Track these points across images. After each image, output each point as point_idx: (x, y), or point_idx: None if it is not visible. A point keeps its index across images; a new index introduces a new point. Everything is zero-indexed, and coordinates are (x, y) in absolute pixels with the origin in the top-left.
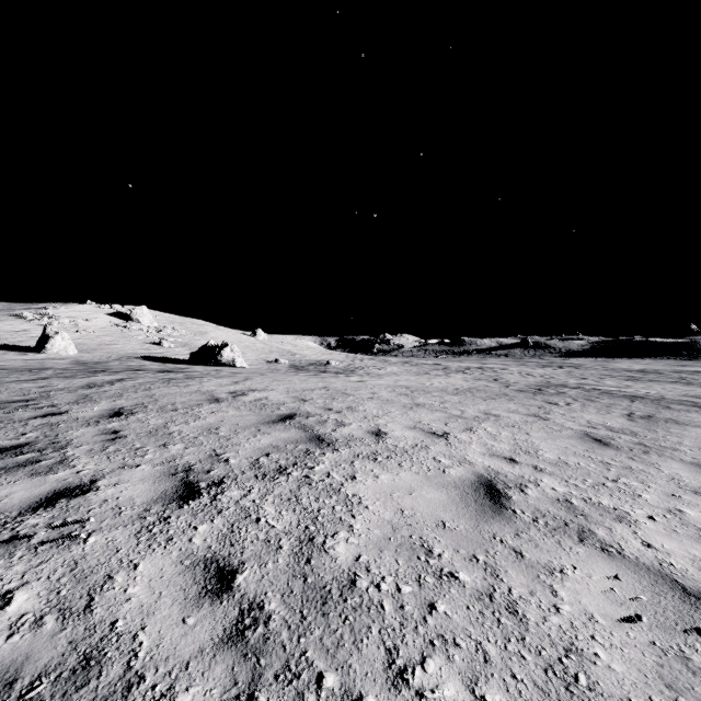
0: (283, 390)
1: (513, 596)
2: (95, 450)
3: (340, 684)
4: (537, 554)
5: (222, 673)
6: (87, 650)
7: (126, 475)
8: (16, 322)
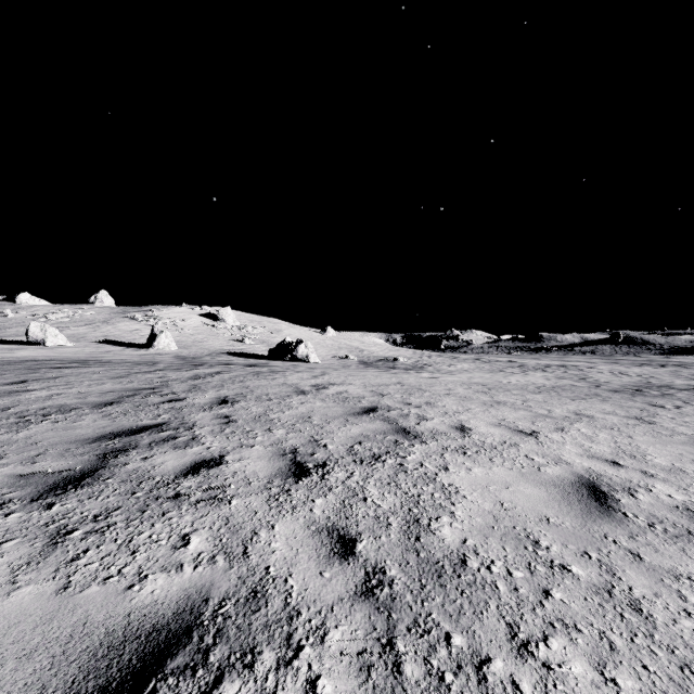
0: (359, 384)
1: (634, 595)
2: (216, 431)
3: (467, 644)
4: (658, 559)
5: (362, 619)
6: (252, 585)
7: (246, 453)
8: (131, 323)
